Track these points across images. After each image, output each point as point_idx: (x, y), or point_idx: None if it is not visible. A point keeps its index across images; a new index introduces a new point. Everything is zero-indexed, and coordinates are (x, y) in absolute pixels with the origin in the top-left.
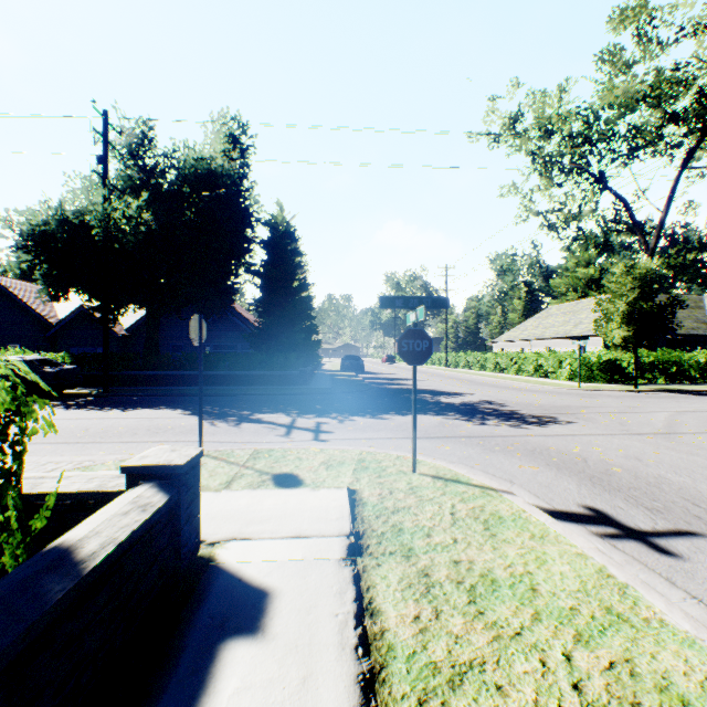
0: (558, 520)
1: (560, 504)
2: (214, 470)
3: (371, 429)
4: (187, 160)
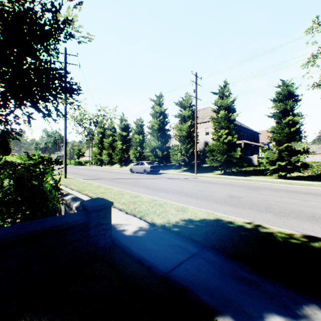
0: None
1: None
2: None
3: None
4: None
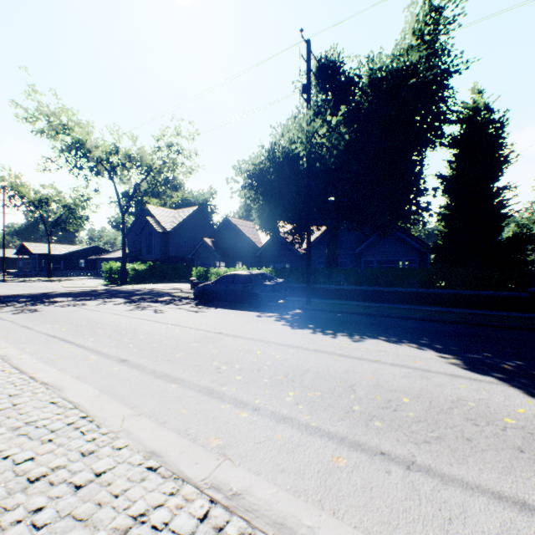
0: None
1: None
2: None
3: None
4: (371, 73)
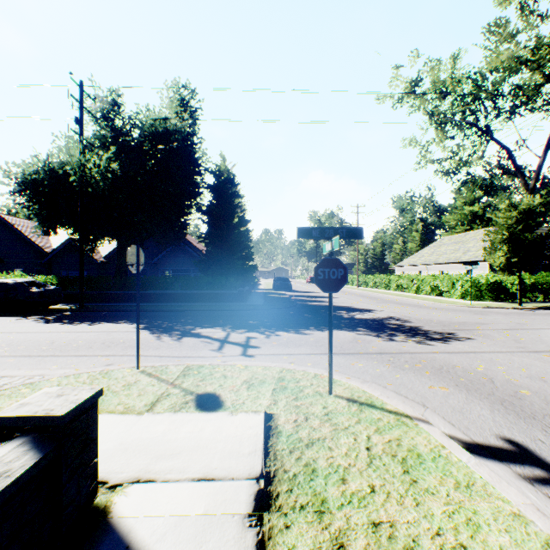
0: (479, 457)
1: (477, 434)
2: (144, 388)
3: (293, 344)
4: (148, 121)
